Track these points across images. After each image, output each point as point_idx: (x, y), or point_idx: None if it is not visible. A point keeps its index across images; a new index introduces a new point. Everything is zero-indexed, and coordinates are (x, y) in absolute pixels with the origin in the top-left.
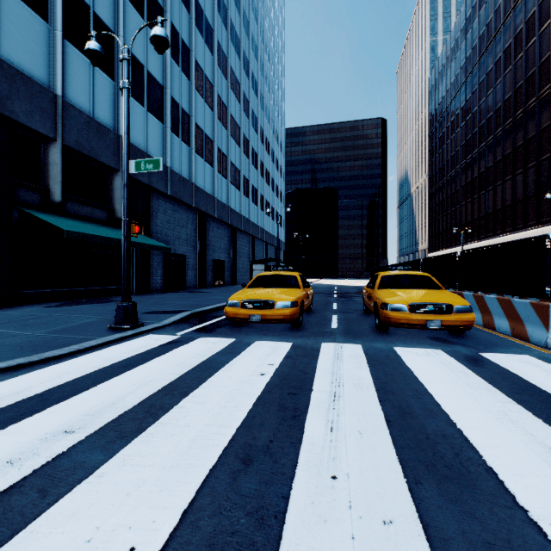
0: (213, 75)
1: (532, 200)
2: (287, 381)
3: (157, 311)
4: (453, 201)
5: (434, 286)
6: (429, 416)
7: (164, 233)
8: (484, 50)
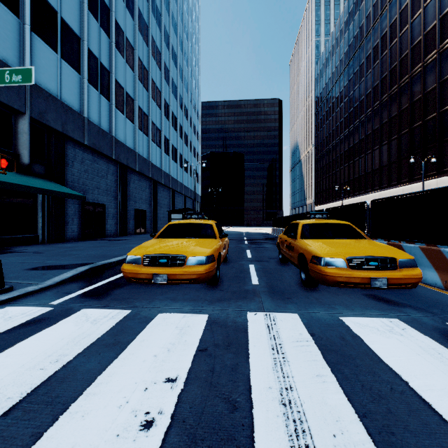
0: (135, 39)
1: (395, 165)
2: None
3: (49, 265)
4: (334, 166)
5: (358, 235)
6: None
7: (82, 182)
8: (358, 47)
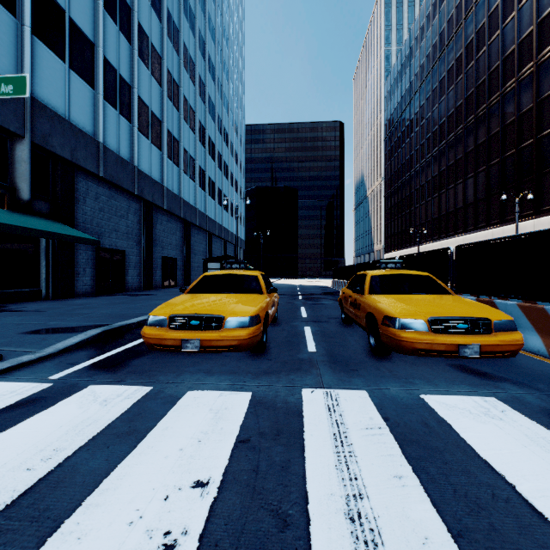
0: (162, 46)
1: (482, 203)
2: None
3: (52, 328)
4: (408, 204)
5: (441, 289)
6: None
7: (96, 224)
8: (437, 58)
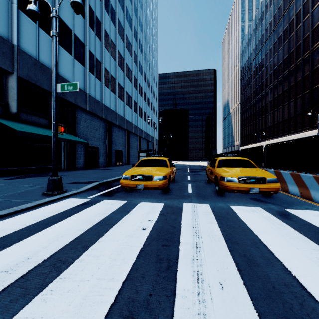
0: (115, 39)
1: (299, 116)
2: (161, 234)
3: (77, 182)
4: (254, 117)
5: (251, 166)
6: (268, 264)
7: (85, 134)
8: (272, 30)
